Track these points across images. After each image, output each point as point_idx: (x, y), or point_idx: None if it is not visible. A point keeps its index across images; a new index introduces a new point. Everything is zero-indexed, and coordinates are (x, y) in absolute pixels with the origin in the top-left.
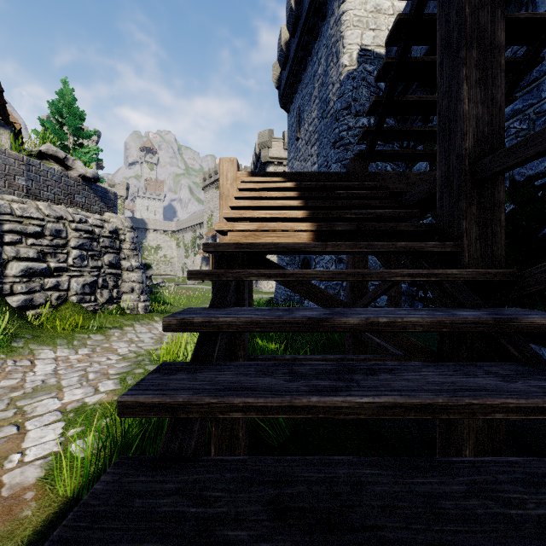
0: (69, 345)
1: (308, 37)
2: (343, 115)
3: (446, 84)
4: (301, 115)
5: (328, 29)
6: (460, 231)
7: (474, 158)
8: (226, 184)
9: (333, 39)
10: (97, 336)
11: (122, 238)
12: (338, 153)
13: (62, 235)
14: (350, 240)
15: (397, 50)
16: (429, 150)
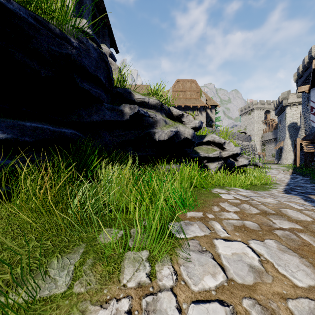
0: None
1: None
2: None
3: None
4: (309, 98)
5: None
6: None
7: None
8: (297, 142)
9: None
10: None
11: (254, 147)
12: None
13: (249, 148)
14: None
15: None
16: None
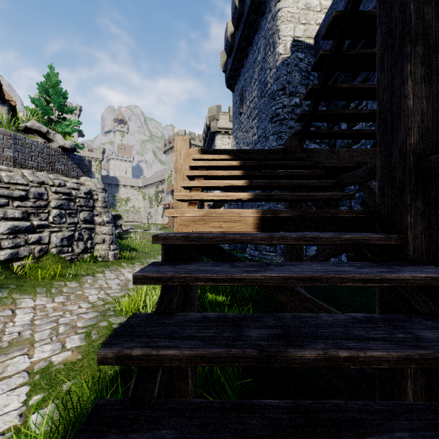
0: (47, 293)
1: (249, 30)
2: (279, 95)
3: (388, 79)
4: (244, 94)
5: (266, 23)
6: (404, 224)
7: (419, 153)
8: (180, 160)
9: (270, 32)
10: (72, 283)
11: (95, 198)
12: (274, 126)
13: (44, 197)
14: (293, 224)
15: (332, 44)
16: (357, 130)
